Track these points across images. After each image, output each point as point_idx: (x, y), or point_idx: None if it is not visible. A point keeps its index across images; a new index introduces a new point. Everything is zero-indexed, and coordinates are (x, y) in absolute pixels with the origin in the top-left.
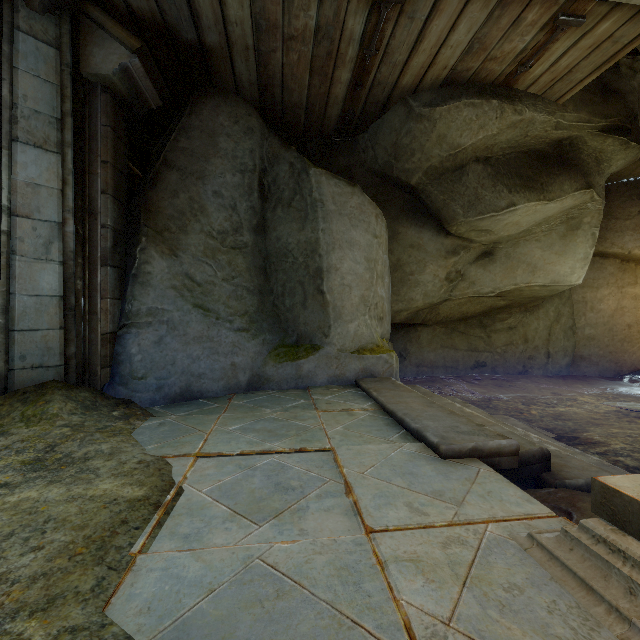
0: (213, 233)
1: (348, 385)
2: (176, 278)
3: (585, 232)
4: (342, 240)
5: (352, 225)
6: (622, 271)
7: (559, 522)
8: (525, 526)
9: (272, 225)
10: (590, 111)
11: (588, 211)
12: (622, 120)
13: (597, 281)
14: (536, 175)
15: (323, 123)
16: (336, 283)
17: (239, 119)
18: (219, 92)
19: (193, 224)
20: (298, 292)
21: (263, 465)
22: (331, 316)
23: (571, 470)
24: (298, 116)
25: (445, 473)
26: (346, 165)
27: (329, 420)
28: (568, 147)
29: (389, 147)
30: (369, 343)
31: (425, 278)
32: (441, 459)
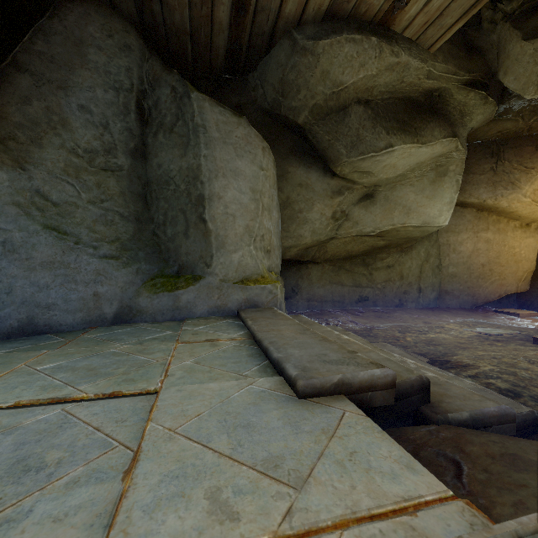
0: (78, 151)
1: (229, 316)
2: (21, 194)
3: (451, 179)
4: (226, 168)
5: (237, 155)
6: (477, 219)
7: (461, 515)
8: (406, 533)
9: (153, 151)
10: (456, 64)
11: (453, 160)
12: (482, 76)
13: (458, 227)
14: (411, 120)
15: (211, 55)
16: (219, 211)
17: (114, 33)
18: (90, 0)
19: (51, 137)
20: (180, 221)
21: (33, 423)
22: (213, 245)
23: (452, 400)
24: (184, 44)
25: (296, 422)
26: (237, 103)
27: (183, 352)
28: (437, 98)
29: (276, 83)
30: (254, 274)
31: (313, 216)
32: (297, 399)
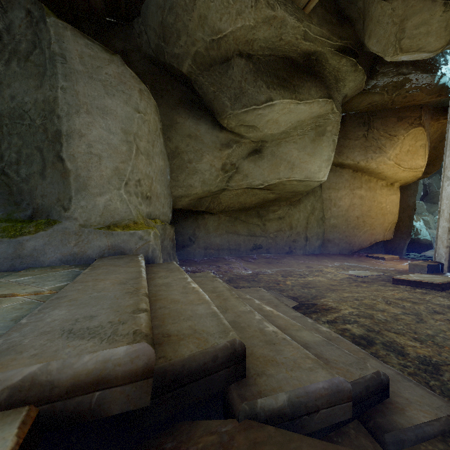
0: None
1: (86, 264)
2: None
3: (328, 138)
4: (91, 105)
5: (107, 93)
6: (353, 178)
7: None
8: None
9: (5, 81)
10: (330, 29)
11: (330, 121)
12: (352, 44)
13: (338, 185)
14: (290, 78)
15: None
16: (80, 150)
17: None
18: None
19: None
20: (36, 160)
21: None
22: (72, 187)
23: (276, 371)
24: None
25: None
26: (123, 49)
27: None
28: (315, 62)
29: (157, 27)
30: (125, 219)
31: (202, 167)
32: None
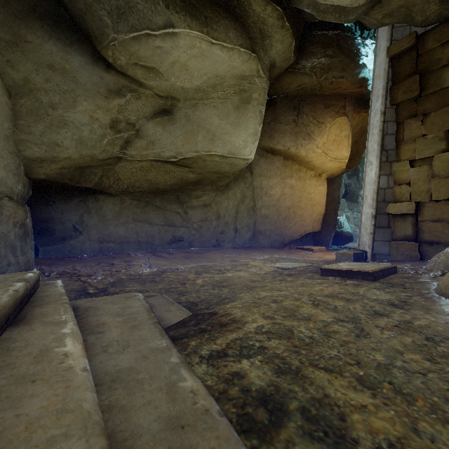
0: None
1: None
2: None
3: (254, 108)
4: None
5: None
6: (284, 166)
7: None
8: None
9: None
10: None
11: (256, 87)
12: None
13: (269, 172)
14: (200, 5)
15: None
16: None
17: None
18: None
19: None
20: None
21: None
22: None
23: None
24: None
25: None
26: None
27: None
28: (236, 2)
29: None
30: None
31: (76, 118)
32: None
